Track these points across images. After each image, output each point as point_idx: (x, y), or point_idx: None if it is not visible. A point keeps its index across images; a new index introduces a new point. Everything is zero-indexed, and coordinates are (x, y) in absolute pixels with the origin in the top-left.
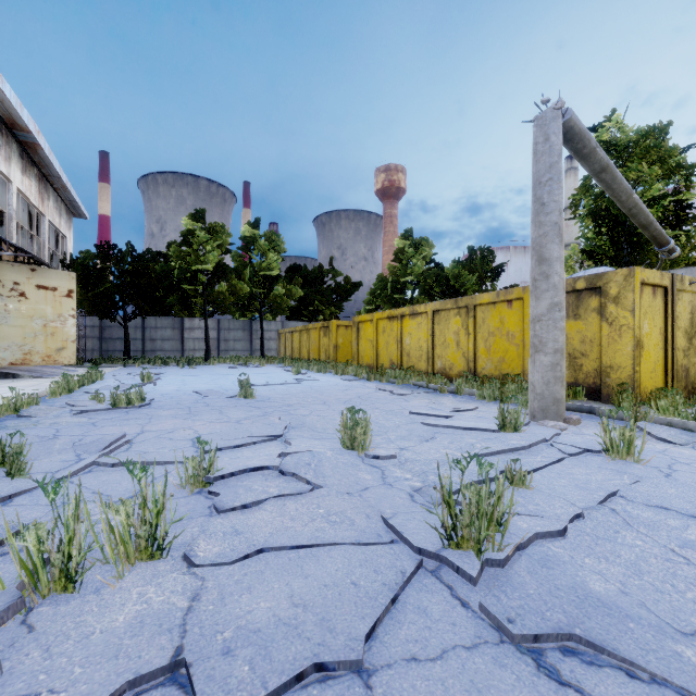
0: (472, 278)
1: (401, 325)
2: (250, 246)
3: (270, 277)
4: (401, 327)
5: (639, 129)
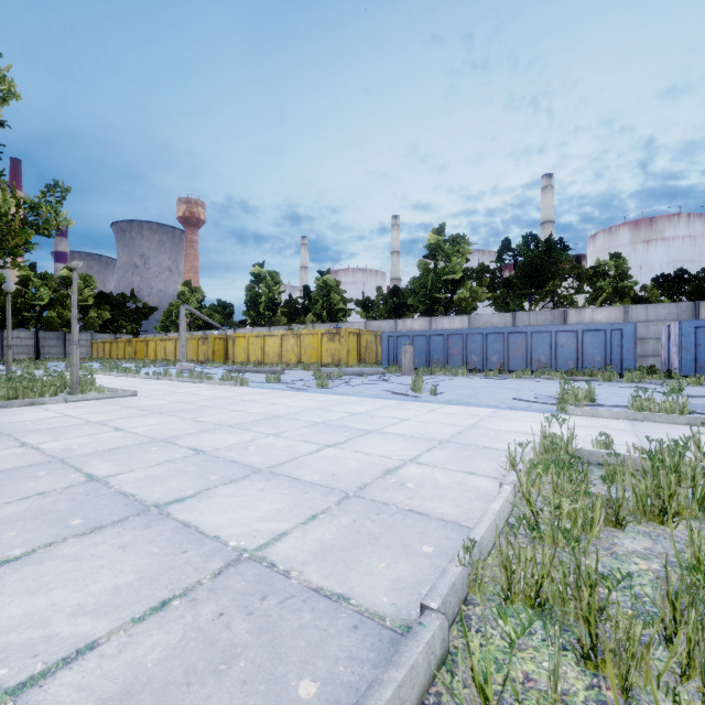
0: (217, 317)
1: (166, 343)
2: (69, 284)
3: (85, 305)
4: (166, 344)
5: (266, 272)
